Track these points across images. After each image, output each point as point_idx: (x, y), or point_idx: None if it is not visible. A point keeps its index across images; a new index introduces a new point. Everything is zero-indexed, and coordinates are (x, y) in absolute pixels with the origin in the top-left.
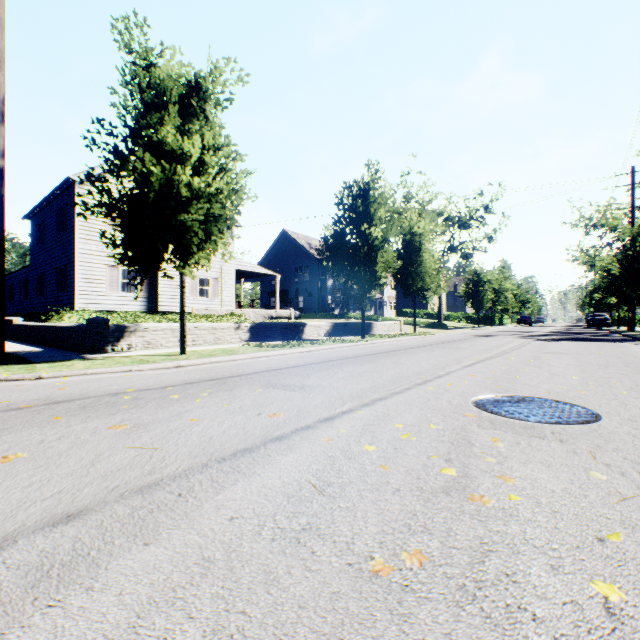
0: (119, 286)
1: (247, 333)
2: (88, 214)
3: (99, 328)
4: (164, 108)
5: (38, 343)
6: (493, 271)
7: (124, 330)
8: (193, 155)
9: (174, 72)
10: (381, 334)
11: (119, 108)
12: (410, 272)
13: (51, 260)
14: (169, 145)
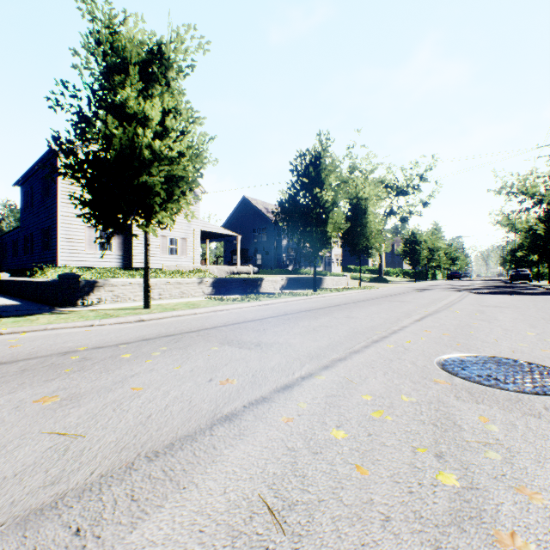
0: (97, 245)
1: (210, 287)
2: (69, 181)
3: (70, 283)
4: (126, 72)
5: (19, 296)
6: (427, 232)
7: (94, 285)
8: (155, 119)
9: (136, 37)
10: (330, 288)
11: (81, 70)
12: (356, 232)
13: (37, 222)
14: (132, 109)
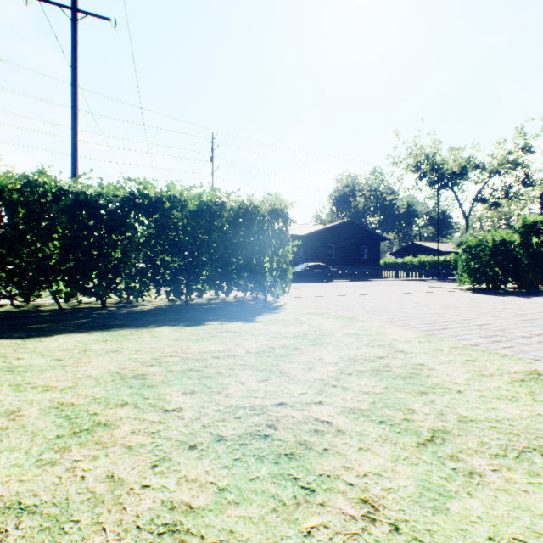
0: None
1: None
2: None
3: None
4: None
5: None
6: None
7: None
8: None
9: None
10: None
11: None
12: None
13: None
14: None
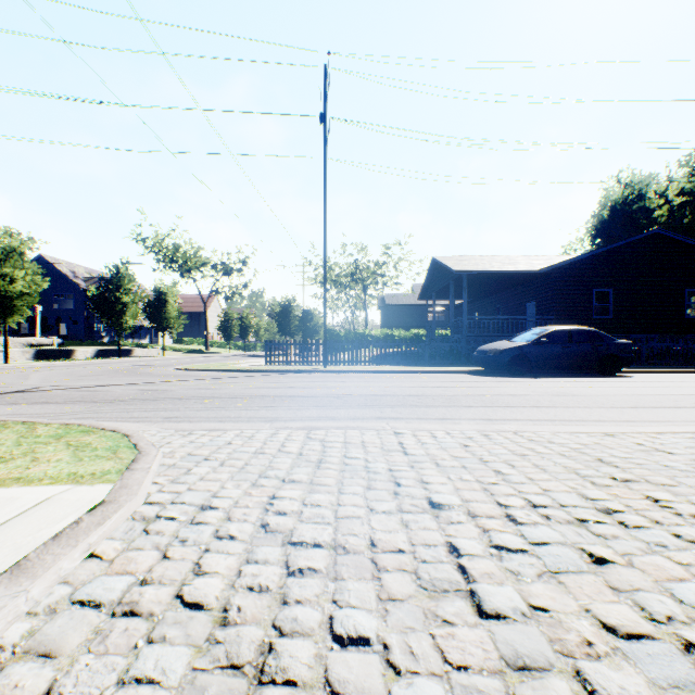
0: None
1: (32, 355)
2: None
3: None
4: (7, 258)
5: None
6: (247, 311)
7: None
8: (20, 276)
9: (14, 245)
10: (139, 357)
11: None
12: (159, 317)
13: None
14: (8, 272)
